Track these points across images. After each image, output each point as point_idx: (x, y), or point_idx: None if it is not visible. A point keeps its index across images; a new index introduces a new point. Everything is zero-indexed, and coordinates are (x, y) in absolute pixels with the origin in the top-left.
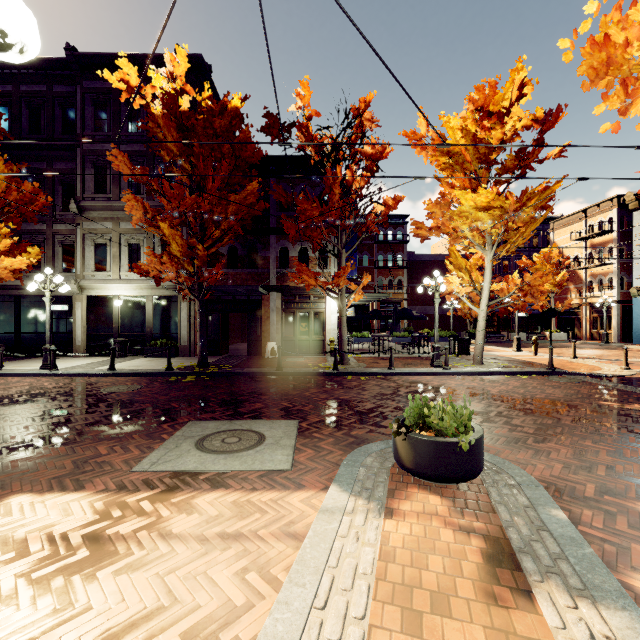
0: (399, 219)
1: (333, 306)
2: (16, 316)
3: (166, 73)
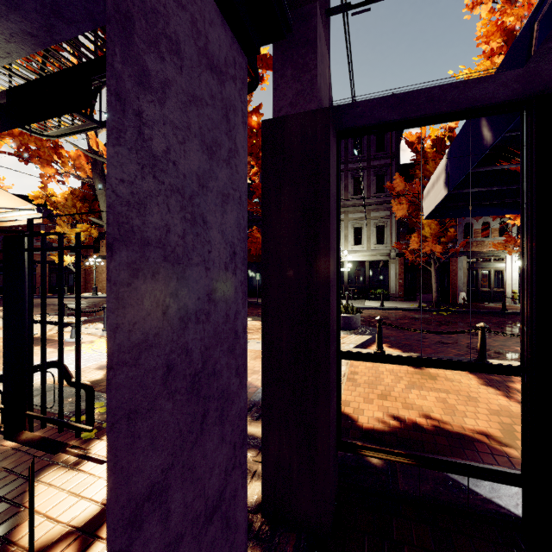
0: None
1: (514, 265)
2: None
3: (445, 128)
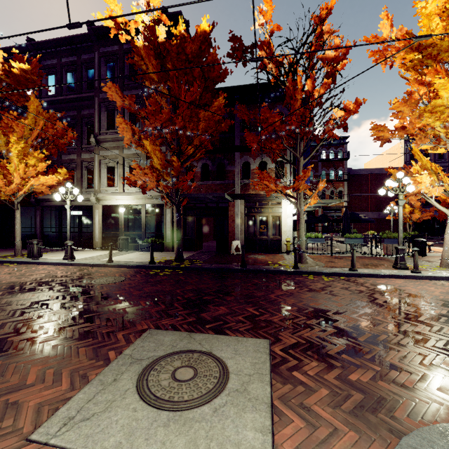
0: (340, 140)
1: (289, 210)
2: (59, 220)
3: (144, 5)
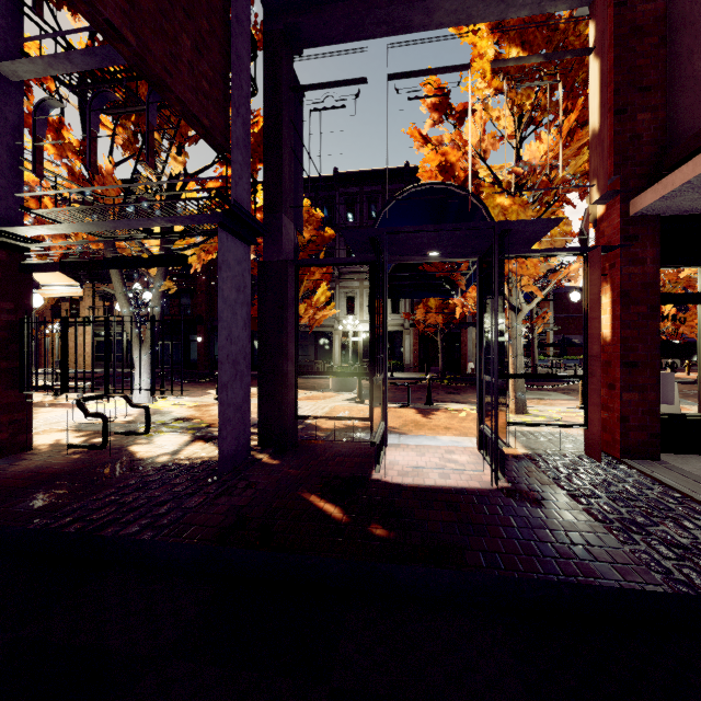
0: None
1: None
2: None
3: None
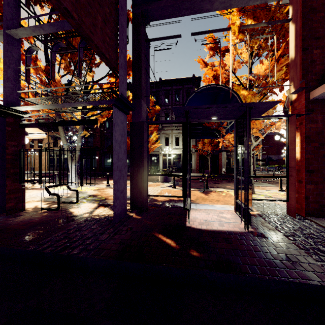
0: None
1: None
2: None
3: None
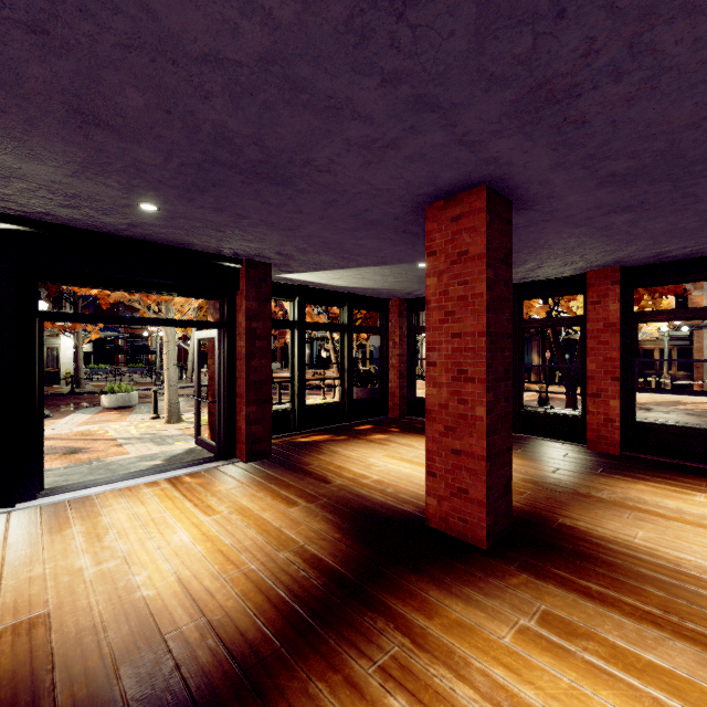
0: None
1: (69, 343)
2: None
3: None
